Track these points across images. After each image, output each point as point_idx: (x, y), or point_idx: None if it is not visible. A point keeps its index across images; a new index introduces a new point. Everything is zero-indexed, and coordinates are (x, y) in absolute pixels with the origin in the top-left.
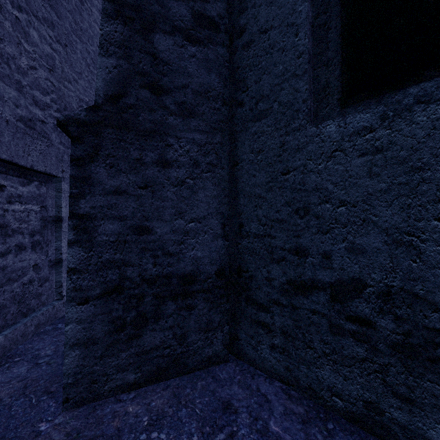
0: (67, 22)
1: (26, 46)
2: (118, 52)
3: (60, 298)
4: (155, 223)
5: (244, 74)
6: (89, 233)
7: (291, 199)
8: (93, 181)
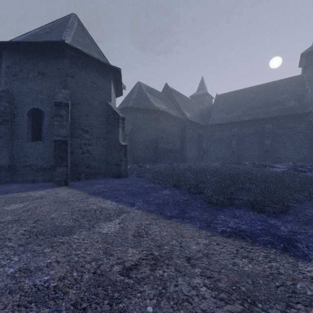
0: None
1: None
2: None
3: None
4: None
5: (15, 130)
6: None
7: (24, 153)
8: None
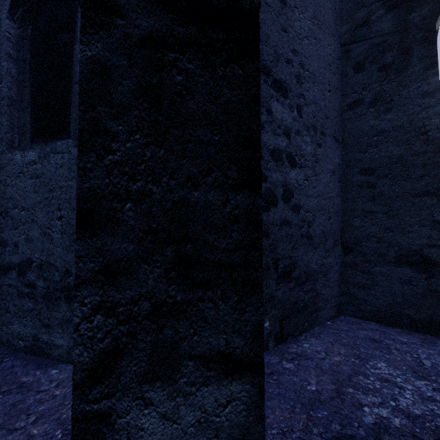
0: None
1: None
2: None
3: None
4: None
5: None
6: None
7: None
8: None
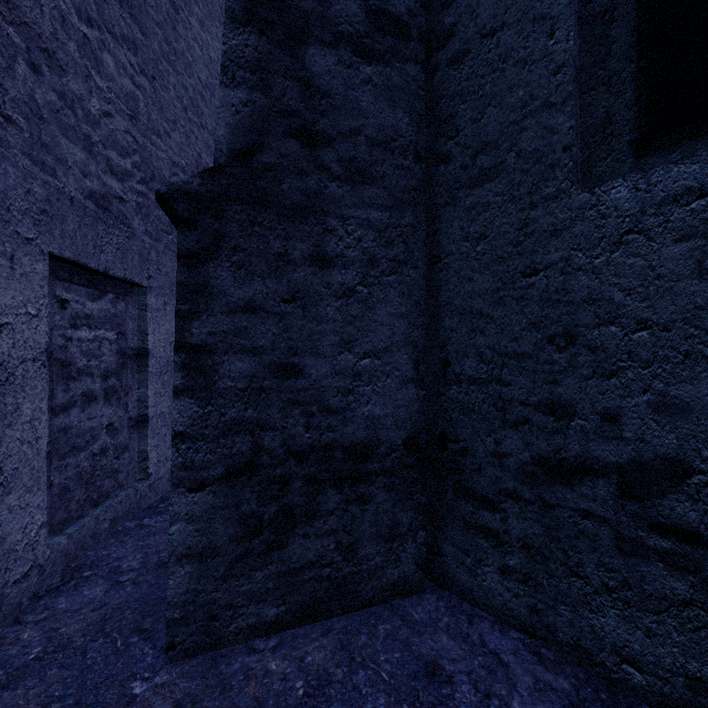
0: (156, 41)
1: (98, 80)
2: (250, 79)
3: (144, 477)
4: (307, 360)
5: (451, 108)
6: (205, 375)
7: (540, 319)
8: (212, 291)
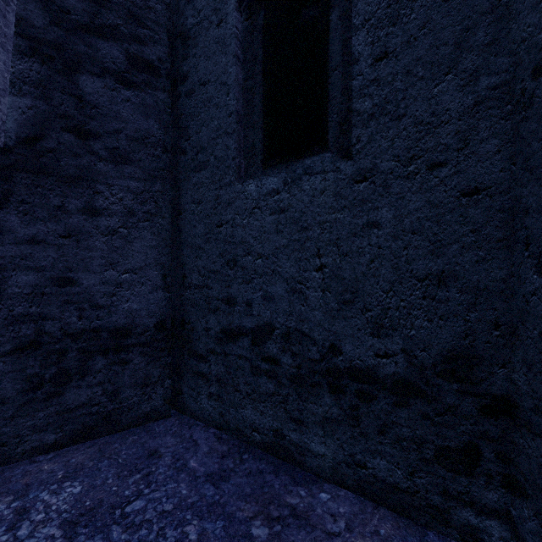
0: None
1: None
2: (34, 92)
3: None
4: (80, 274)
5: (187, 122)
6: None
7: (223, 251)
8: (3, 229)
